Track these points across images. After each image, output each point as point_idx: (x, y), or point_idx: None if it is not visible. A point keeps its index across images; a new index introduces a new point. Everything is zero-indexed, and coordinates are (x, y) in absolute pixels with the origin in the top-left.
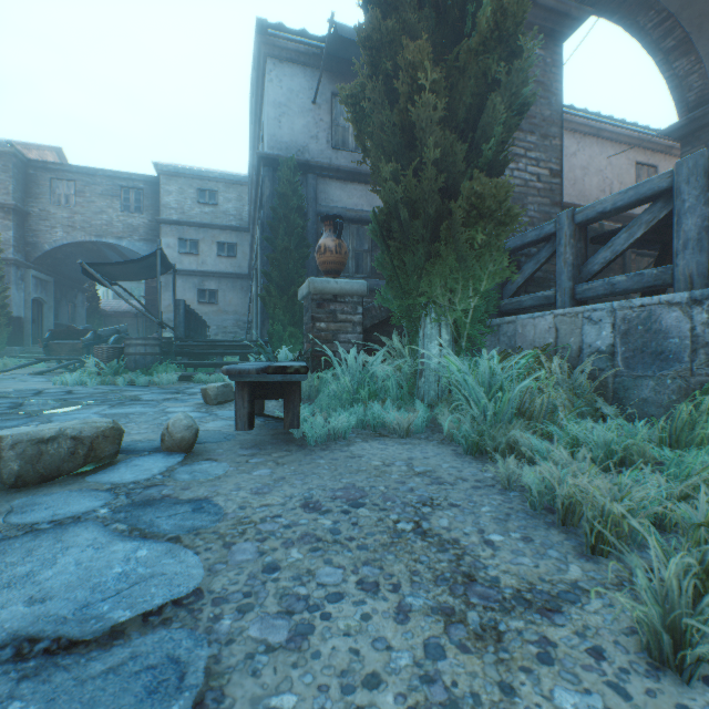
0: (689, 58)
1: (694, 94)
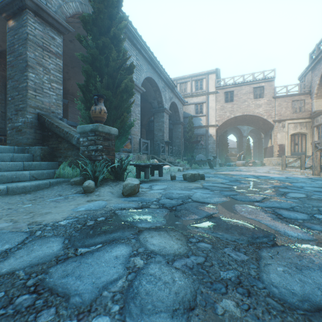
0: None
1: None
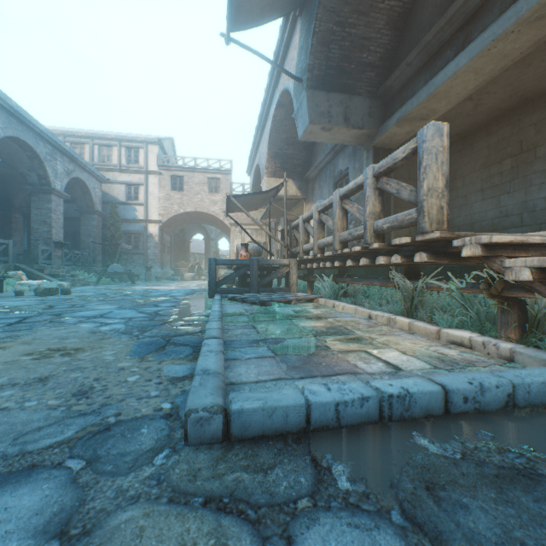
0: None
1: None
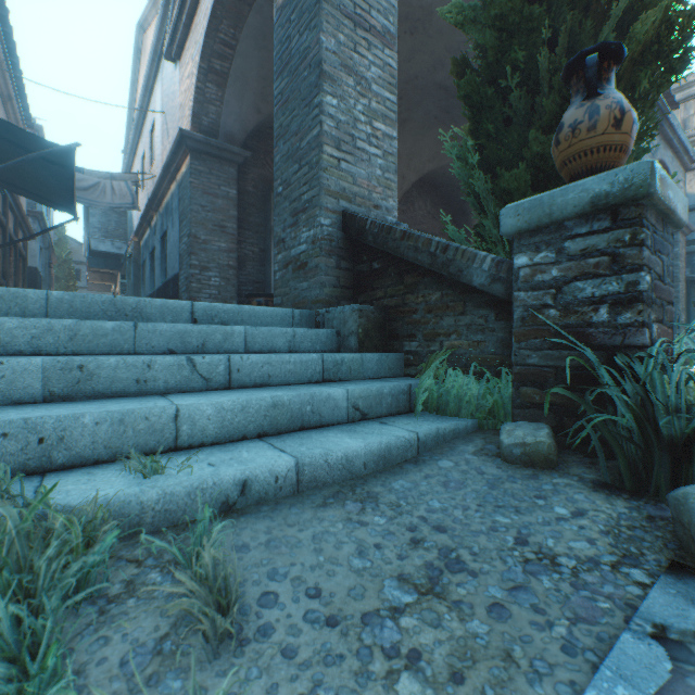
0: (220, 92)
1: (208, 122)
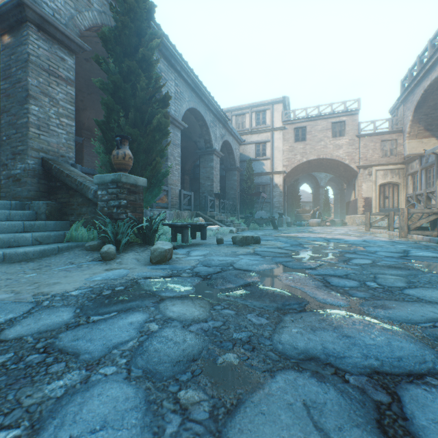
0: None
1: None
